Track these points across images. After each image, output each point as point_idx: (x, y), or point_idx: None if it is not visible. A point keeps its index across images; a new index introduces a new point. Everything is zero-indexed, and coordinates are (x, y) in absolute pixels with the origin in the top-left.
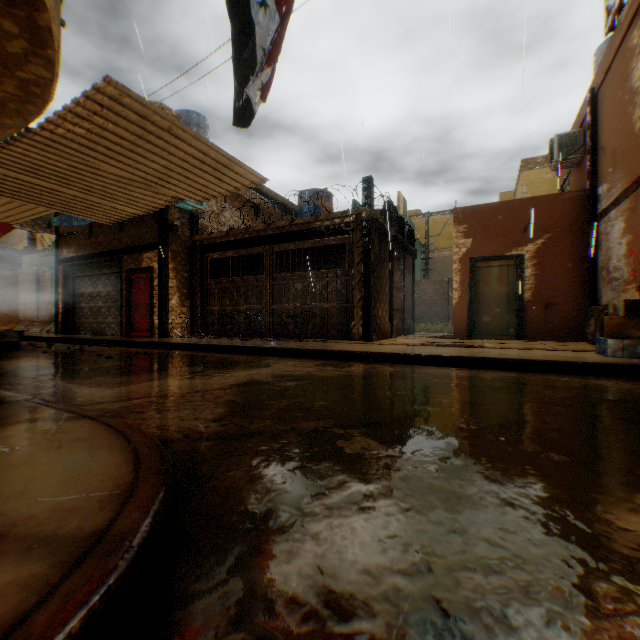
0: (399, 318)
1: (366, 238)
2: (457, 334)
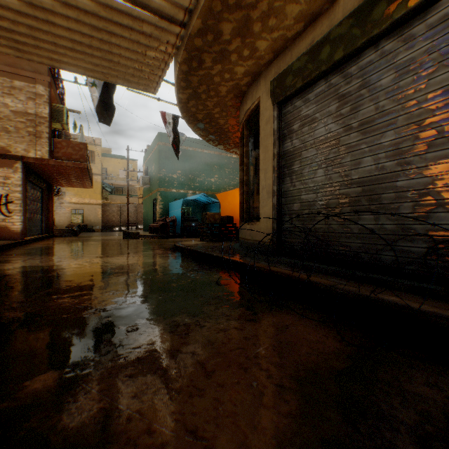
0: None
1: None
2: None
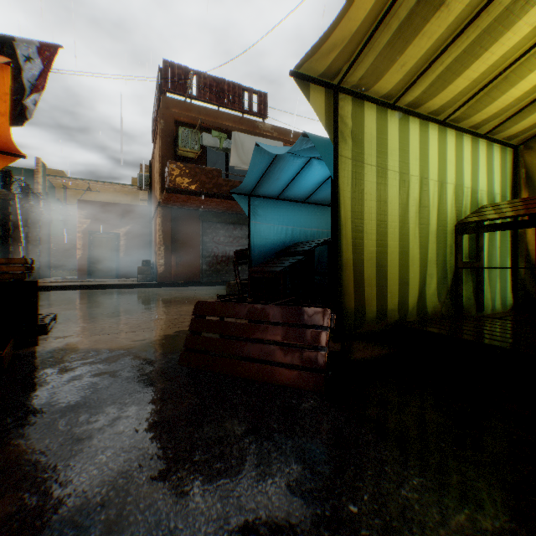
0: (37, 266)
1: (6, 211)
2: (82, 276)
